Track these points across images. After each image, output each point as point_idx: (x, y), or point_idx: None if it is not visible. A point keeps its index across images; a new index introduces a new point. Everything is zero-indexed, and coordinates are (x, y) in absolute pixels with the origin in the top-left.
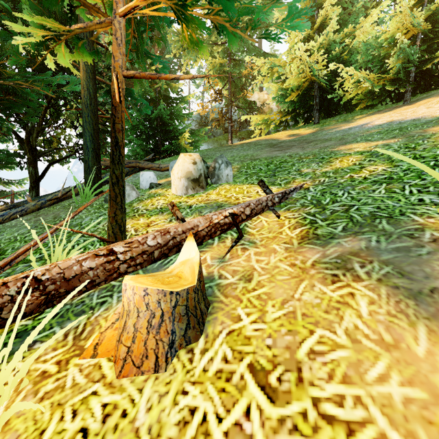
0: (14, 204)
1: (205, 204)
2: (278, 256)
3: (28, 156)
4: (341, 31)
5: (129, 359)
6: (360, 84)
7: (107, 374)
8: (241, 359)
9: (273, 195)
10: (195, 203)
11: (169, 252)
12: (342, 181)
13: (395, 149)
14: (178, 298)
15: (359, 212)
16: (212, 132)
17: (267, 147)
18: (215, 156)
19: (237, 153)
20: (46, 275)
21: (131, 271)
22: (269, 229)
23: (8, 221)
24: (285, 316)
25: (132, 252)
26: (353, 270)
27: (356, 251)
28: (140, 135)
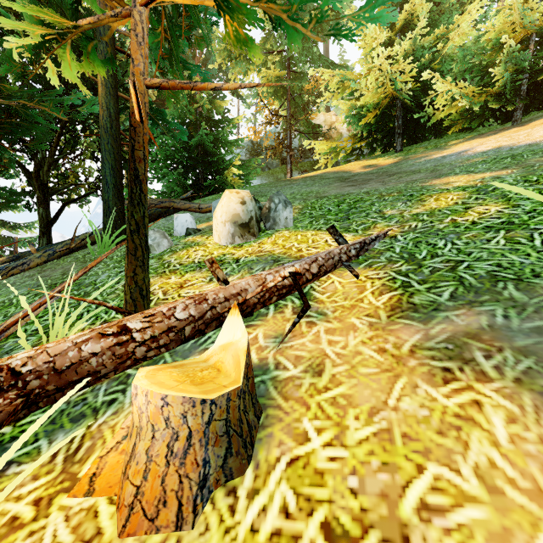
0: (17, 254)
1: (257, 257)
2: (360, 336)
3: (37, 194)
4: (430, 33)
5: (139, 507)
6: (456, 100)
7: (105, 527)
8: (311, 513)
9: (348, 245)
10: (244, 255)
11: (205, 328)
12: (442, 226)
13: (510, 183)
14: (213, 410)
15: (472, 271)
16: (267, 163)
17: (336, 181)
18: (270, 193)
19: (298, 190)
20: (28, 365)
21: (152, 355)
22: (344, 294)
23: (6, 277)
24: (375, 437)
25: (154, 328)
26: (474, 362)
27: (475, 331)
28: (176, 167)
